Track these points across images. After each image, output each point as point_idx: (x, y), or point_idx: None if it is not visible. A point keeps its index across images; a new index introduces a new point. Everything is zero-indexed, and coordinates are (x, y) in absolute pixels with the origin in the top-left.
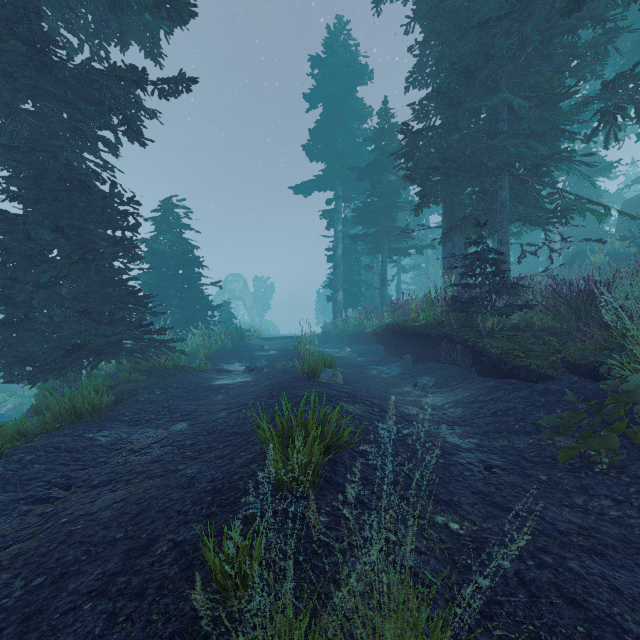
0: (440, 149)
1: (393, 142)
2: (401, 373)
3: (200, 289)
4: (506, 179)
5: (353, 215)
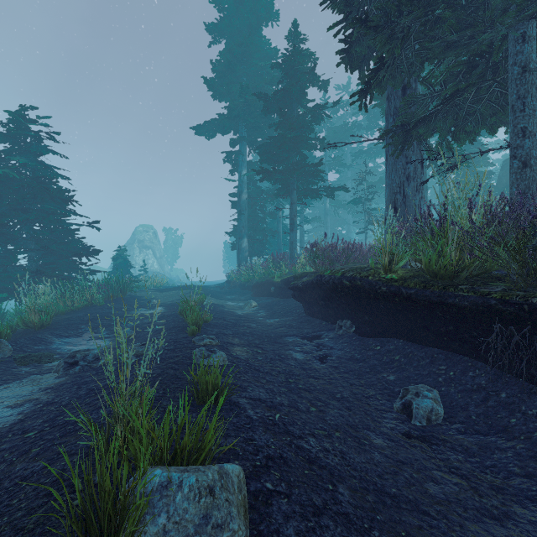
0: None
1: (304, 67)
2: (345, 357)
3: (68, 229)
4: (532, 23)
5: (259, 152)
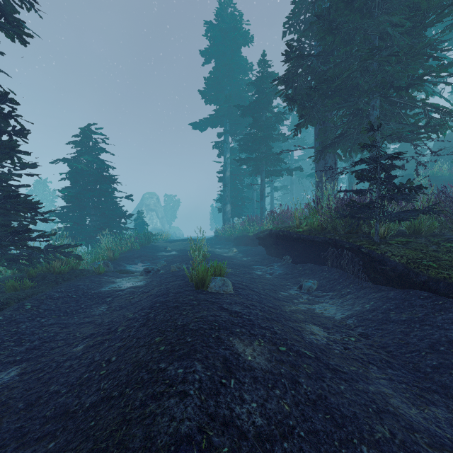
0: (317, 75)
1: (270, 86)
2: (283, 273)
3: (114, 201)
4: (378, 100)
5: (238, 144)
